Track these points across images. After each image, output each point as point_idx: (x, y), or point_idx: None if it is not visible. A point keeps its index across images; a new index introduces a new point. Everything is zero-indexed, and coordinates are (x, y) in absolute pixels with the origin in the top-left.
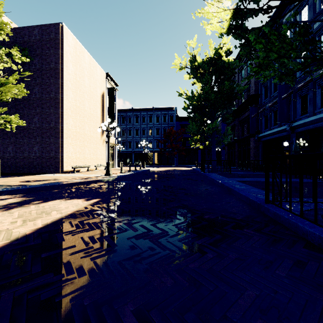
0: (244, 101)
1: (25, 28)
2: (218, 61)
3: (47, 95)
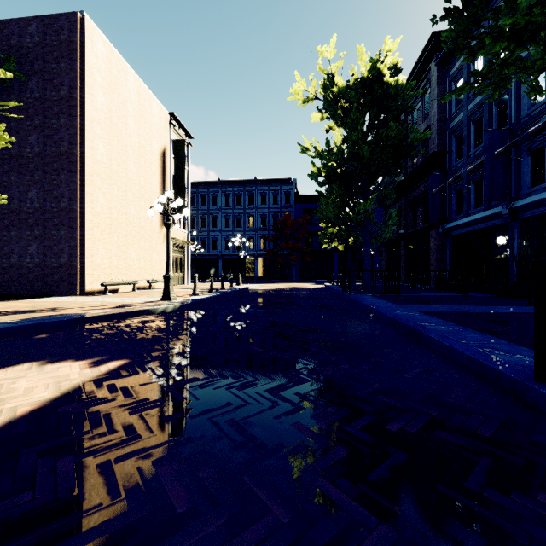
0: (418, 164)
1: (12, 21)
2: (377, 85)
3: (54, 148)
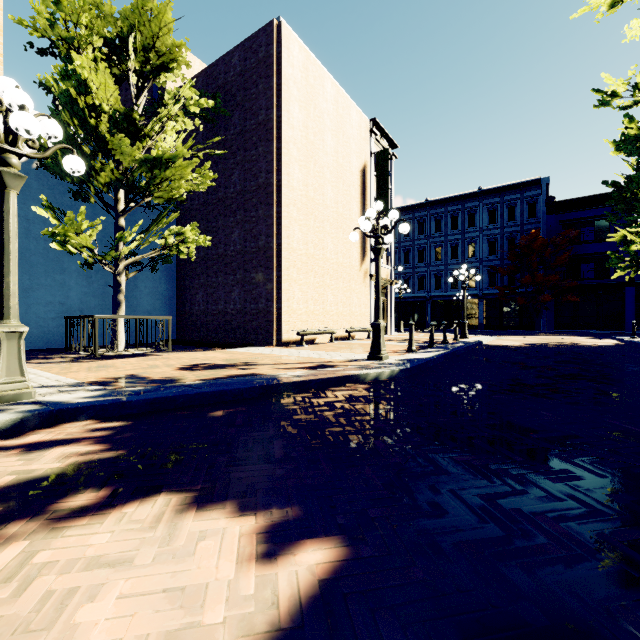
0: None
1: (220, 60)
2: None
3: (253, 182)
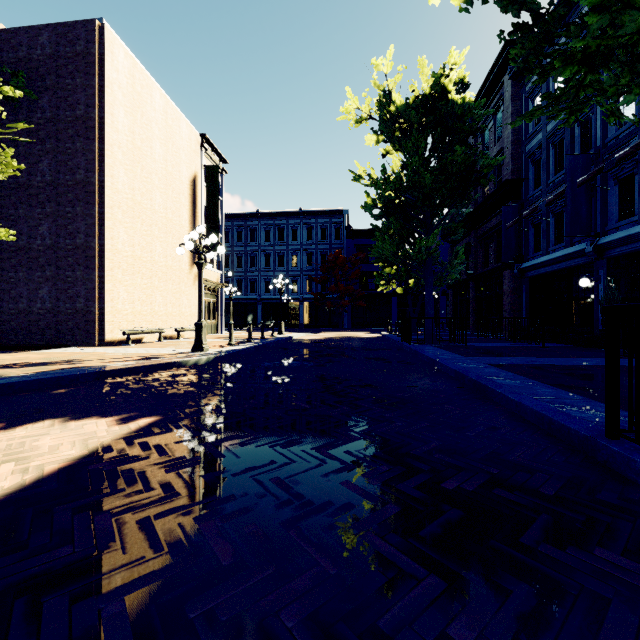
0: (490, 194)
1: (21, 29)
2: (441, 103)
3: (69, 176)
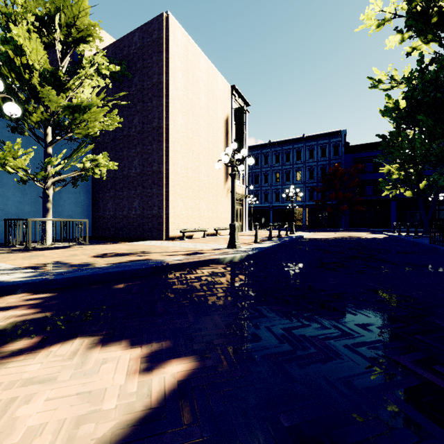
0: None
1: (125, 37)
2: None
3: (149, 125)
